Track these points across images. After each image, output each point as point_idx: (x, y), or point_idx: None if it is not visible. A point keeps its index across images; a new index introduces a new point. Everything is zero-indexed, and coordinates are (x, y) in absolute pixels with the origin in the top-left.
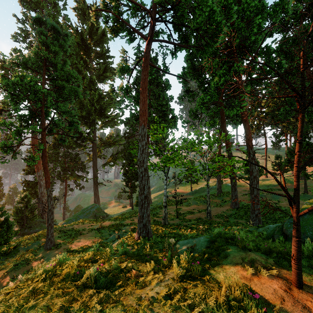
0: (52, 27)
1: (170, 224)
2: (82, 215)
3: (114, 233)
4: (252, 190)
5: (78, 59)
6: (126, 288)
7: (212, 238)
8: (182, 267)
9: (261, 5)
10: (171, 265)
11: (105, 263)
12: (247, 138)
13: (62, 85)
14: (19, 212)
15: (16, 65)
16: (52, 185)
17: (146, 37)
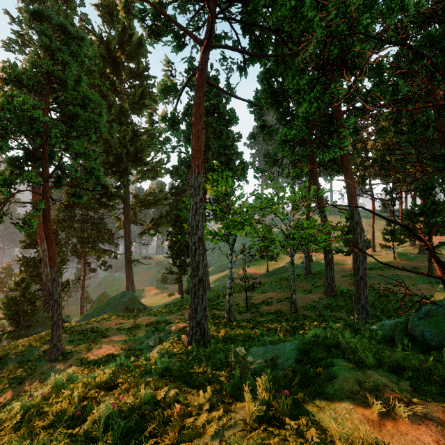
0: (59, 26)
1: (237, 321)
2: (107, 308)
3: (154, 335)
4: (356, 269)
5: (103, 79)
6: (160, 444)
7: (306, 346)
8: (259, 402)
9: None
10: (241, 394)
11: (130, 390)
12: (350, 194)
13: (75, 112)
14: (12, 305)
15: (4, 81)
16: (64, 263)
17: (201, 42)
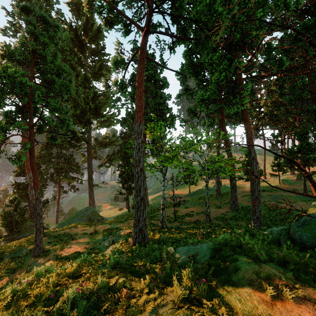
0: (41, 17)
1: (168, 228)
2: (75, 219)
3: (109, 238)
4: (253, 191)
5: (72, 55)
6: None
7: (217, 246)
8: (184, 287)
9: None
10: (171, 281)
11: (91, 279)
12: (248, 137)
13: (52, 79)
14: (7, 216)
15: (1, 57)
16: (45, 187)
17: (142, 29)
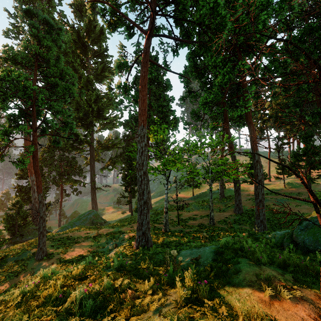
0: (44, 20)
1: (171, 231)
2: (78, 222)
3: (112, 241)
4: (256, 194)
5: (75, 57)
6: (118, 317)
7: (219, 249)
8: (186, 288)
9: (266, 1)
10: (174, 283)
11: (96, 280)
12: (252, 140)
13: (56, 82)
14: (10, 220)
15: (4, 60)
16: (47, 190)
17: (146, 32)
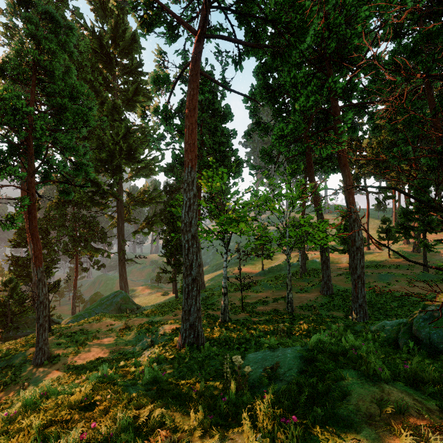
0: (46, 14)
1: (232, 321)
2: (99, 309)
3: (146, 336)
4: (354, 268)
5: (95, 74)
6: None
7: (309, 354)
8: (261, 431)
9: None
10: (238, 415)
11: (110, 410)
12: (347, 191)
13: (63, 105)
14: None
15: None
16: (55, 262)
17: (195, 31)
